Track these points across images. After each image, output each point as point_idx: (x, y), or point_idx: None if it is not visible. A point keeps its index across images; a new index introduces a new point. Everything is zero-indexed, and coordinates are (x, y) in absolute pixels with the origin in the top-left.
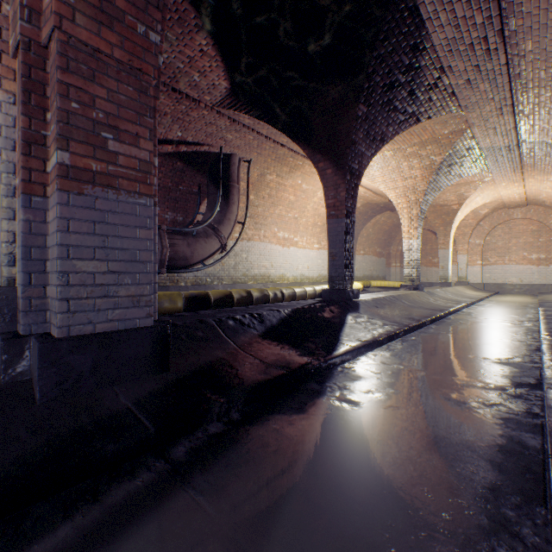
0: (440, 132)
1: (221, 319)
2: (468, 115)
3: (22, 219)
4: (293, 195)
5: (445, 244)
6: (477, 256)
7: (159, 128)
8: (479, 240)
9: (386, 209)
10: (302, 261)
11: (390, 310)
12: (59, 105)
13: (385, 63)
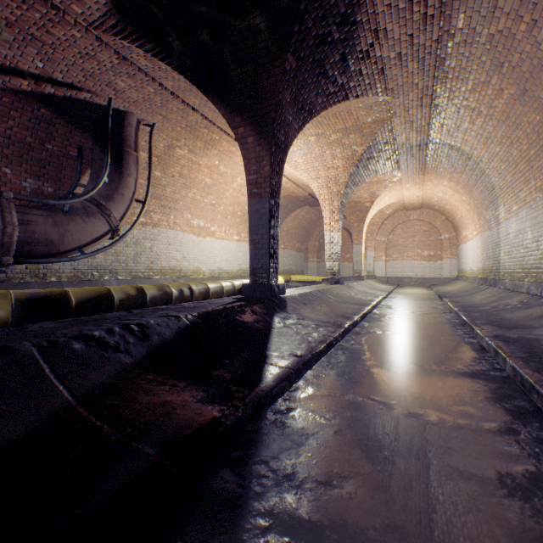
0: (364, 119)
1: (55, 341)
2: (393, 101)
3: None
4: (210, 177)
5: (359, 240)
6: (382, 252)
7: (0, 47)
8: (384, 237)
9: (306, 203)
10: (220, 254)
11: (319, 307)
12: None
13: (319, 1)
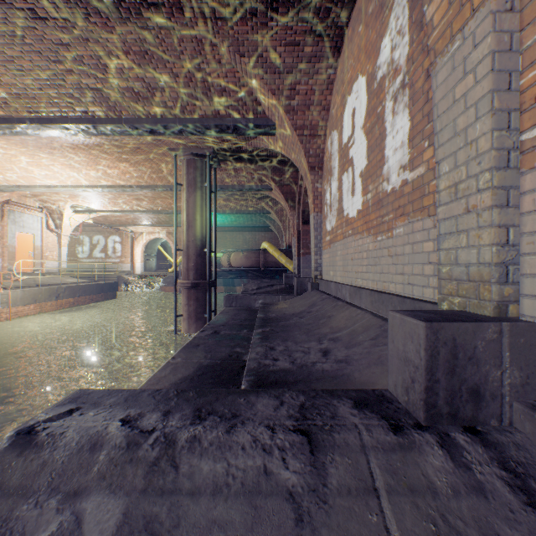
0: None
1: None
2: None
3: (297, 262)
4: None
5: None
6: None
7: None
8: None
9: None
10: None
11: None
12: (302, 242)
13: None
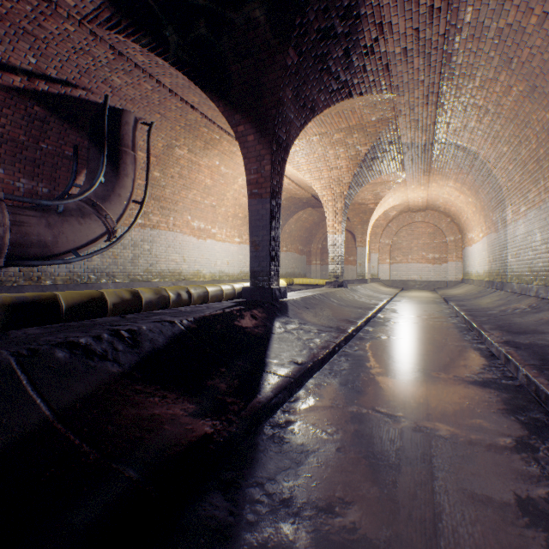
0: (368, 118)
1: (36, 350)
2: (398, 99)
3: None
4: (210, 178)
5: (363, 242)
6: (386, 255)
7: None
8: (389, 240)
9: (309, 205)
10: (221, 256)
11: (322, 311)
12: None
13: None
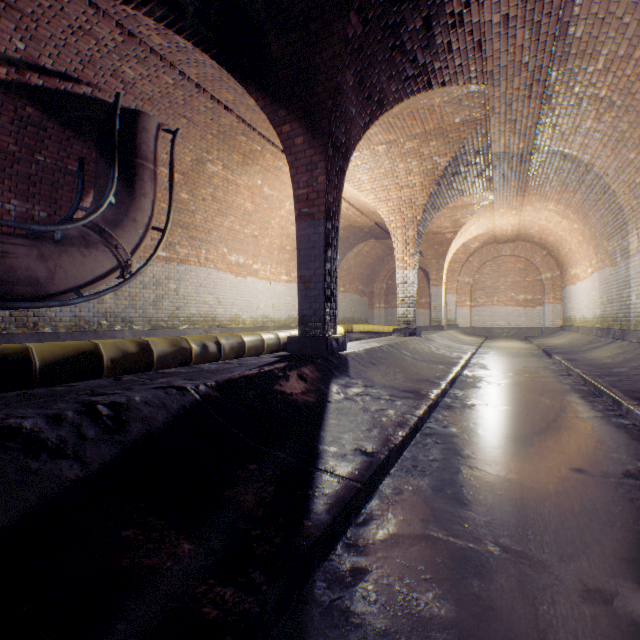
0: (450, 119)
1: None
2: (491, 90)
3: None
4: (251, 202)
5: (438, 280)
6: (466, 296)
7: None
8: (469, 278)
9: (371, 235)
10: (265, 298)
11: (392, 368)
12: None
13: None
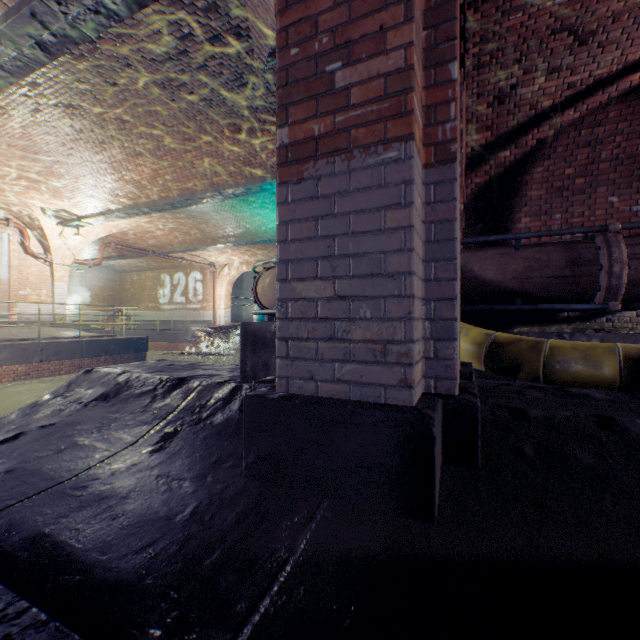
0: None
1: None
2: None
3: None
4: None
5: None
6: None
7: (603, 57)
8: None
9: None
10: None
11: None
12: (277, 67)
13: None
